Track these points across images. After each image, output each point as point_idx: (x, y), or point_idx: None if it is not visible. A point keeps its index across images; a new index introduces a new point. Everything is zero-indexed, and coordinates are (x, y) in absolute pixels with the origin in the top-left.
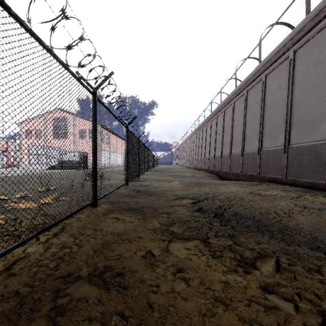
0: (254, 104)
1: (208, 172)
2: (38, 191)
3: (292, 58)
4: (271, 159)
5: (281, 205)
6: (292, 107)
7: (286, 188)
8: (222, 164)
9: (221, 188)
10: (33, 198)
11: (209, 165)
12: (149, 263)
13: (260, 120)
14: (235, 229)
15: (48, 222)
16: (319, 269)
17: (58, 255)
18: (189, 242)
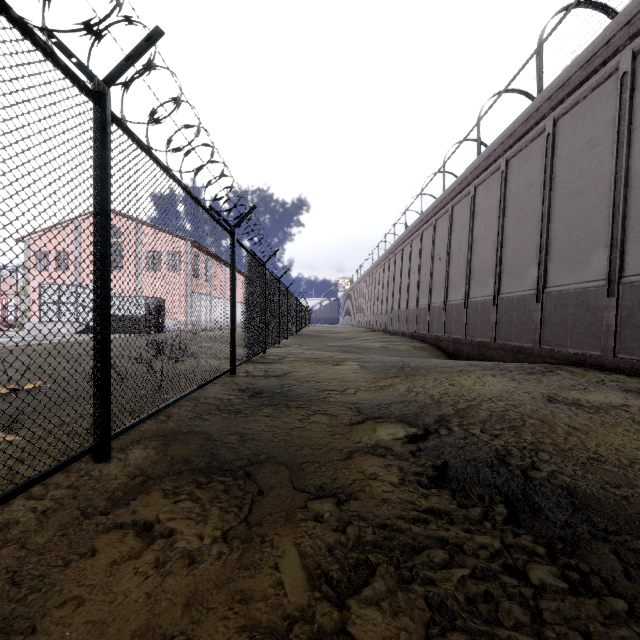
0: (526, 188)
1: (414, 339)
2: None
3: (627, 70)
4: (572, 311)
5: None
6: (629, 186)
7: (628, 384)
8: (448, 323)
9: (466, 382)
10: None
11: (417, 325)
12: None
13: (541, 224)
14: None
15: None
16: None
17: None
18: None
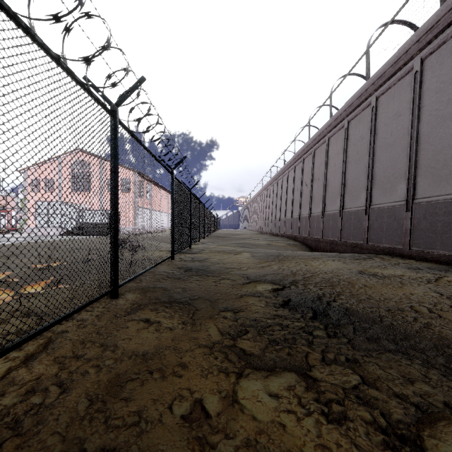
0: (359, 141)
1: (290, 239)
2: (35, 270)
3: (418, 70)
4: (386, 220)
5: (417, 294)
6: (419, 142)
7: (412, 265)
8: (311, 228)
9: (314, 264)
10: (22, 282)
11: (292, 230)
12: (197, 439)
13: (368, 164)
14: (355, 346)
15: (26, 330)
16: None
17: (13, 416)
18: (276, 378)
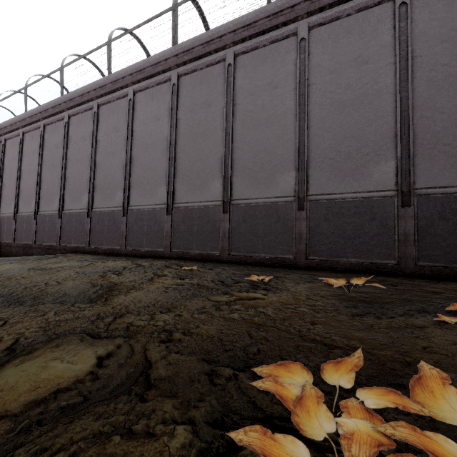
0: (55, 148)
1: None
2: None
3: (96, 111)
4: (75, 224)
5: (61, 275)
6: (96, 166)
7: (85, 258)
8: (0, 231)
9: None
10: None
11: None
12: None
13: (62, 173)
14: None
15: None
16: (45, 313)
17: None
18: None
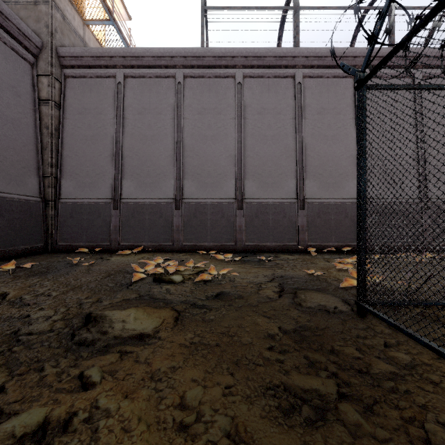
0: None
1: None
2: None
3: None
4: None
5: None
6: None
7: None
8: None
9: None
10: None
11: None
12: (245, 441)
13: None
14: None
15: None
16: None
17: None
18: None
